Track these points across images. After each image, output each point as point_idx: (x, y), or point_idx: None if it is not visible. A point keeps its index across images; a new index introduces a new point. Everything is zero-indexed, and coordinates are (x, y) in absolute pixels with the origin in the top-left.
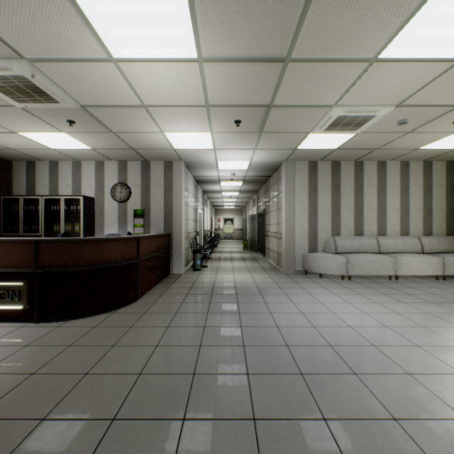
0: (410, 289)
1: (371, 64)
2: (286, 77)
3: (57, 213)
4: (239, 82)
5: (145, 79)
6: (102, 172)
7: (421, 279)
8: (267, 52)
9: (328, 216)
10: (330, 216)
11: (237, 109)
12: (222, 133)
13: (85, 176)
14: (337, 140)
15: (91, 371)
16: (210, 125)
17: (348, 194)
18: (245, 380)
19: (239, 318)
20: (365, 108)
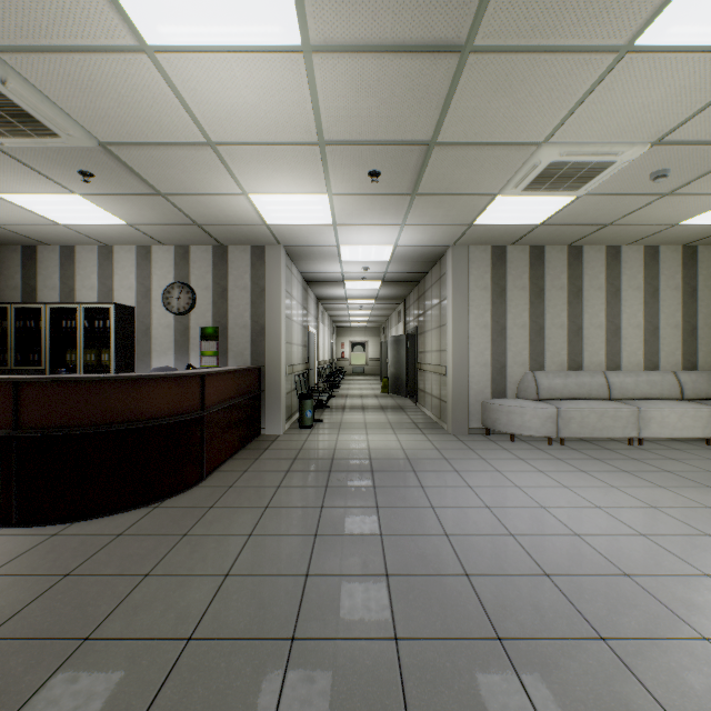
0: (667, 461)
1: (620, 59)
2: (462, 86)
3: (72, 332)
4: (378, 96)
5: (209, 89)
6: (148, 264)
7: (680, 443)
8: (430, 32)
9: (525, 337)
10: (528, 337)
11: (373, 150)
12: (347, 195)
13: (120, 272)
14: (542, 209)
15: (95, 632)
16: (326, 180)
17: (558, 300)
18: (392, 654)
19: (377, 517)
20: (599, 148)
